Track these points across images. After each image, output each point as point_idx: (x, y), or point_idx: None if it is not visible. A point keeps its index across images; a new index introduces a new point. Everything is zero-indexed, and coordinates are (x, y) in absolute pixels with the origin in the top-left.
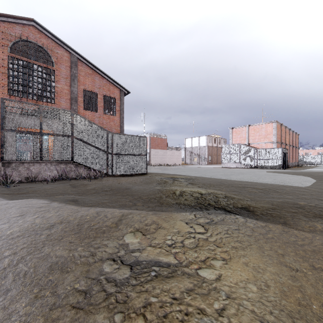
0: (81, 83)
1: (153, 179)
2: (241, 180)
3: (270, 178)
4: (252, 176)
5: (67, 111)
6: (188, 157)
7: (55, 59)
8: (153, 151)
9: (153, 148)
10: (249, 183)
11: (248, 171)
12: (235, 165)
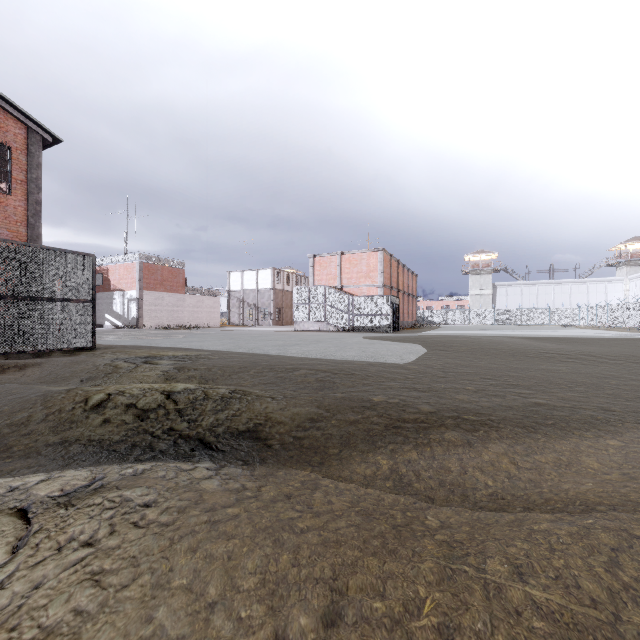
0: None
1: (87, 363)
2: (303, 357)
3: (359, 349)
4: (330, 346)
5: None
6: (236, 310)
7: None
8: (150, 295)
9: (150, 289)
10: (310, 363)
11: (333, 338)
12: (319, 326)
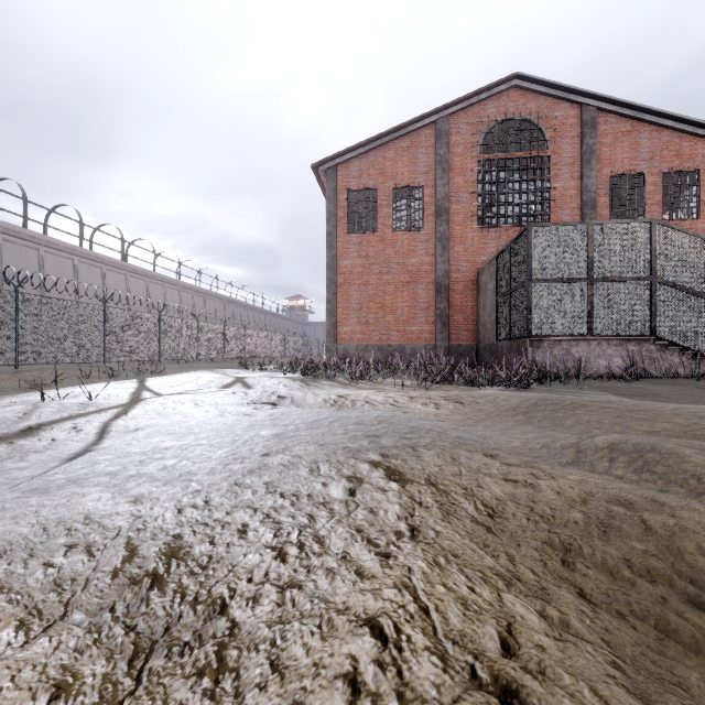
0: (604, 162)
1: None
2: None
3: None
4: None
5: (642, 222)
6: None
7: (551, 133)
8: None
9: None
10: None
11: None
12: None
